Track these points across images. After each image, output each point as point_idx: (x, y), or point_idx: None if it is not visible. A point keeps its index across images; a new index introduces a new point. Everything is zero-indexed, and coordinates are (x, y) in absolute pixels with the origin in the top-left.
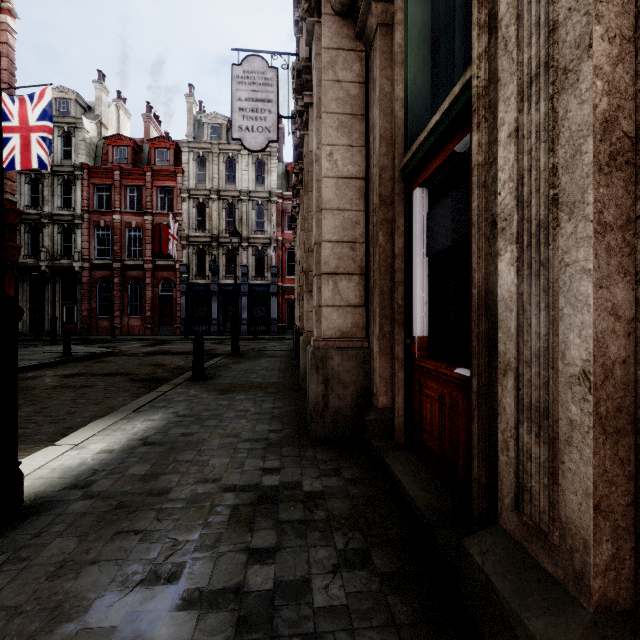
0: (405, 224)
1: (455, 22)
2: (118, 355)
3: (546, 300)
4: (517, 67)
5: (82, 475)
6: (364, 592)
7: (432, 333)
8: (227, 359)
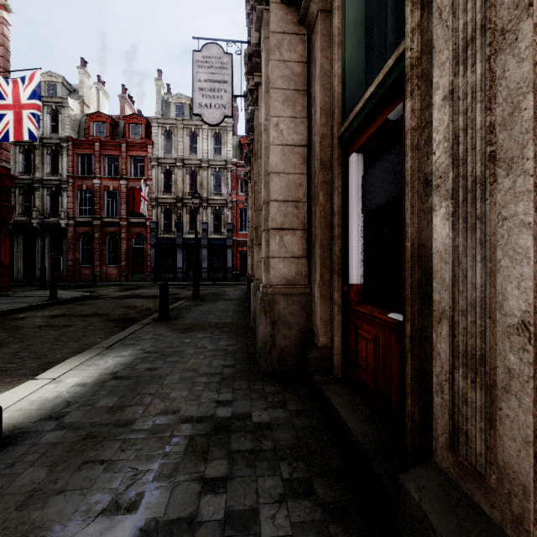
0: (343, 185)
1: (387, 6)
2: (97, 298)
3: (482, 252)
4: (452, 33)
5: (57, 407)
6: (308, 522)
7: (366, 281)
8: (189, 302)
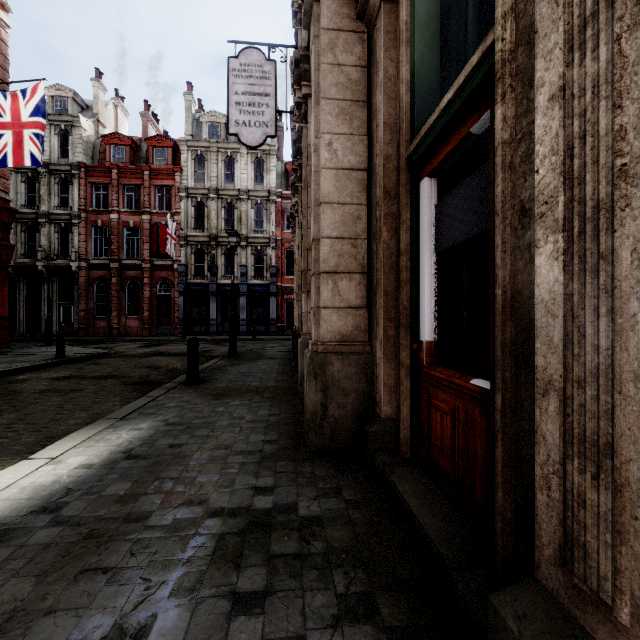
0: (411, 218)
1: None
2: (113, 356)
3: (609, 303)
4: (564, 9)
5: (54, 496)
6: None
7: (441, 337)
8: (224, 361)
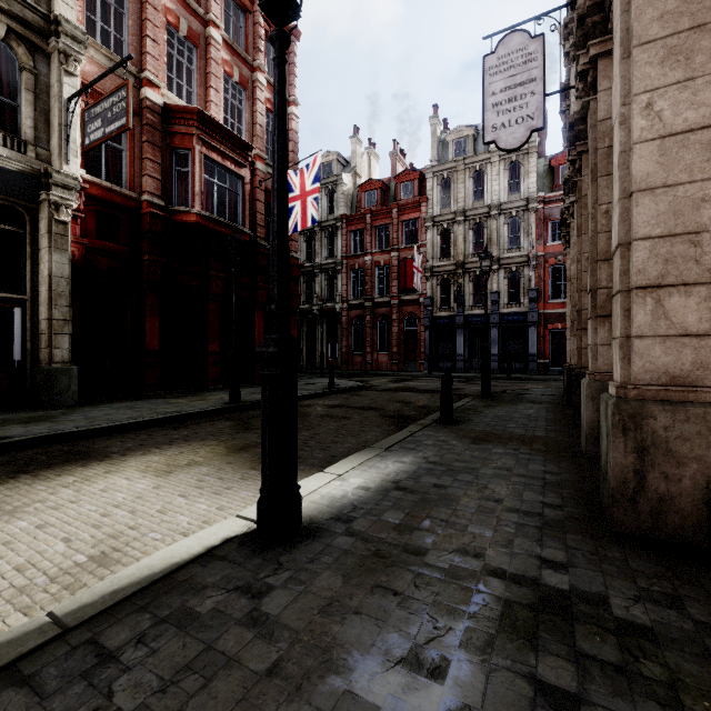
0: None
1: None
2: (369, 389)
3: None
4: None
5: (344, 508)
6: None
7: None
8: (476, 401)
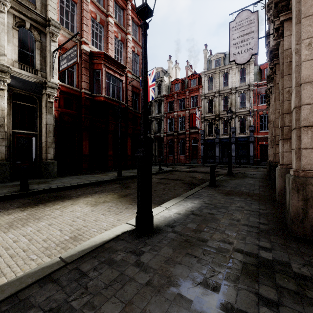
0: None
1: None
2: (177, 171)
3: None
4: None
5: (170, 221)
6: None
7: None
8: (225, 177)
